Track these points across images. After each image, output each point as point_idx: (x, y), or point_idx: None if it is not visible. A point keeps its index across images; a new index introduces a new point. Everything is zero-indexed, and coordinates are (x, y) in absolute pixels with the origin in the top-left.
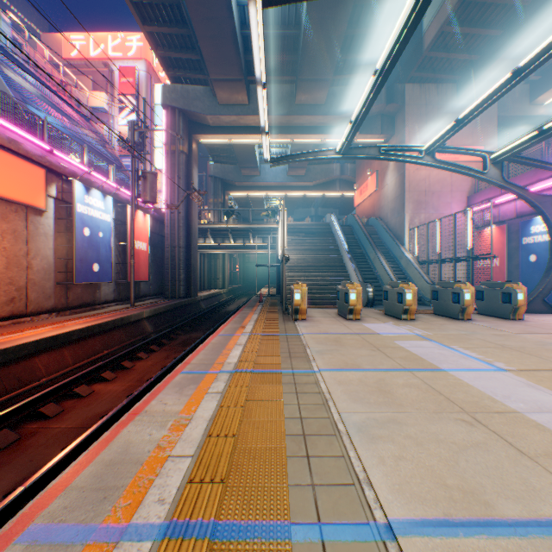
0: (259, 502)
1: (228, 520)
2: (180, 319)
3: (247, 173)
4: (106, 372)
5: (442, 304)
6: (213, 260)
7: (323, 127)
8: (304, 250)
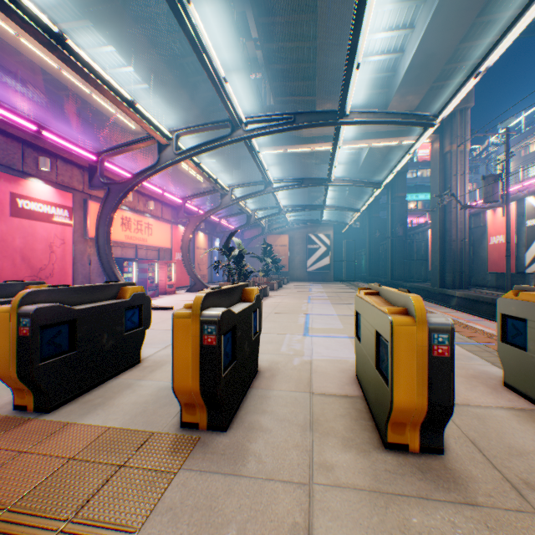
0: None
1: None
2: None
3: None
4: None
5: (102, 348)
6: None
7: None
8: None
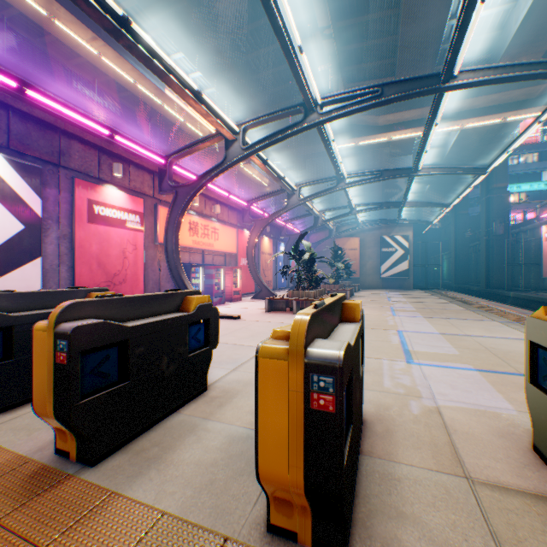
0: None
1: None
2: None
3: None
4: None
5: (160, 375)
6: None
7: None
8: None
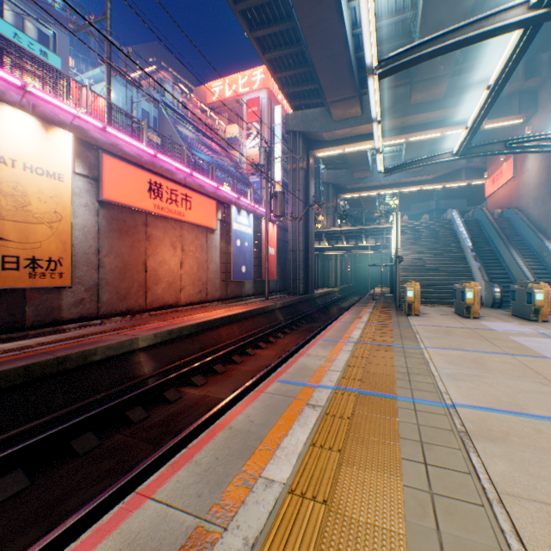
0: (379, 388)
1: (364, 390)
2: (301, 312)
3: (358, 176)
4: (260, 342)
5: None
6: (325, 261)
7: (441, 120)
8: (419, 249)
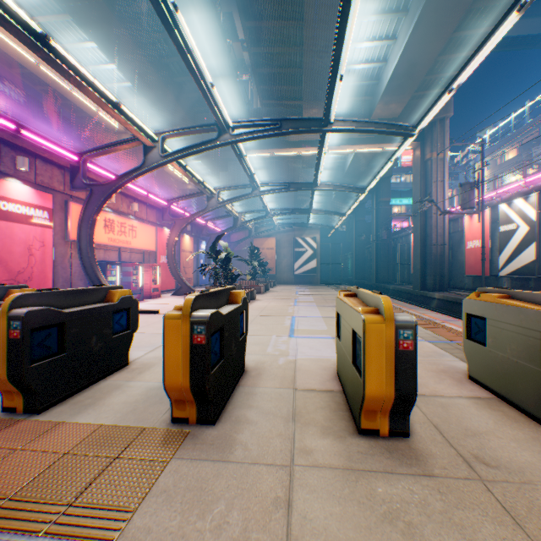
0: None
1: None
2: None
3: None
4: None
5: (91, 350)
6: None
7: None
8: None
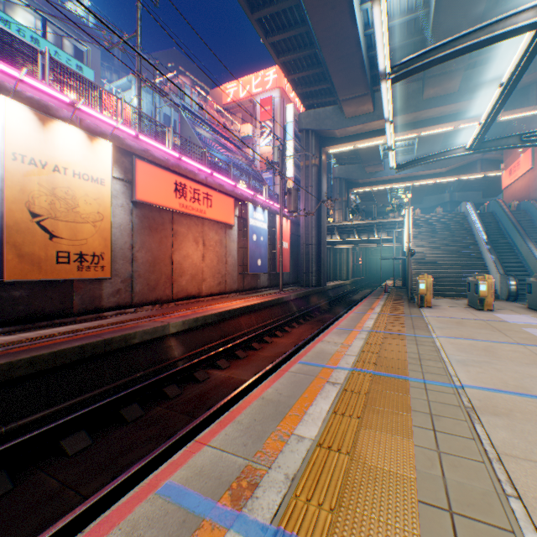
0: (392, 370)
1: (378, 371)
2: (314, 303)
3: (369, 170)
4: (276, 331)
5: None
6: (337, 254)
7: (454, 114)
8: (431, 242)
